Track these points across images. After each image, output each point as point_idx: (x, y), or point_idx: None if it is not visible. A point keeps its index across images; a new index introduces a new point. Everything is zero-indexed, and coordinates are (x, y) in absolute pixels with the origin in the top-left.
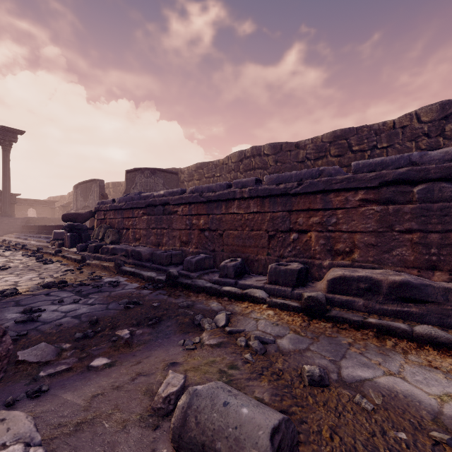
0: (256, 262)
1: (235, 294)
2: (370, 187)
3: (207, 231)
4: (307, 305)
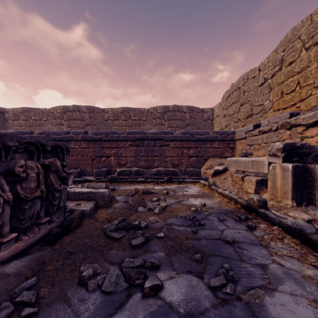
0: (85, 172)
1: (81, 180)
2: (132, 140)
3: None
4: (110, 179)
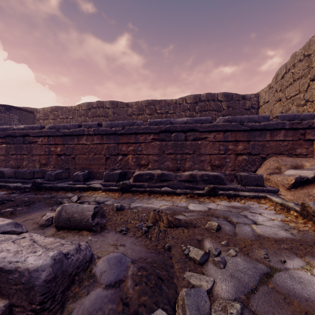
0: (98, 174)
1: (83, 188)
2: (155, 133)
3: (63, 155)
4: (122, 187)
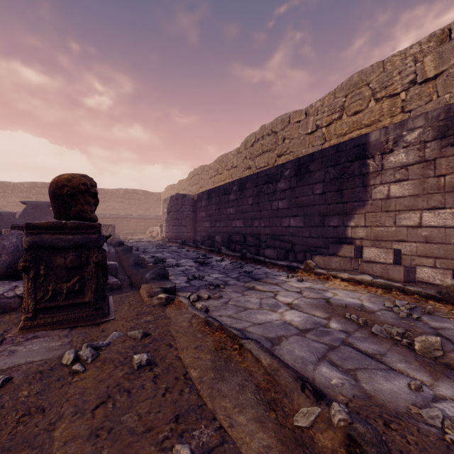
0: None
1: None
2: (112, 218)
3: None
4: None
